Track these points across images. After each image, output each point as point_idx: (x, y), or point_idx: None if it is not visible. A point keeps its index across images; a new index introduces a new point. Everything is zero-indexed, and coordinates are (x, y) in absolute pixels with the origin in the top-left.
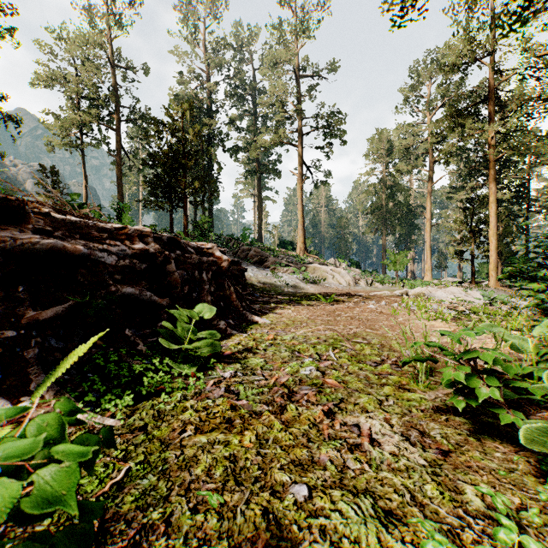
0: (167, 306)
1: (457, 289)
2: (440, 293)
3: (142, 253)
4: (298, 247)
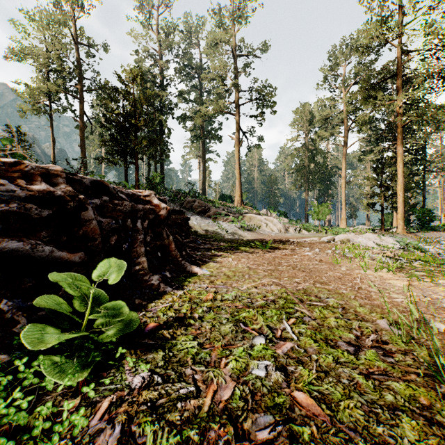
0: (80, 263)
1: (373, 236)
2: (361, 239)
3: (44, 196)
4: (236, 200)
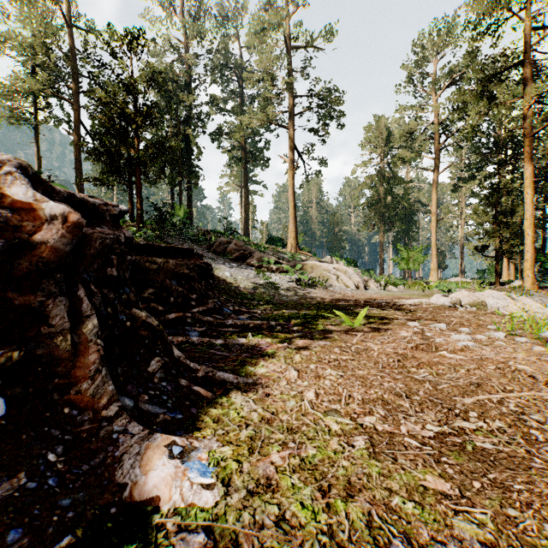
0: None
1: (499, 294)
2: (492, 300)
3: None
4: (289, 244)
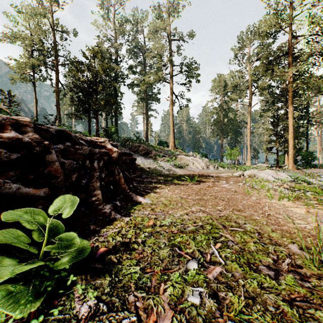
0: (44, 197)
1: (271, 171)
2: (263, 174)
3: (13, 142)
4: (170, 145)
